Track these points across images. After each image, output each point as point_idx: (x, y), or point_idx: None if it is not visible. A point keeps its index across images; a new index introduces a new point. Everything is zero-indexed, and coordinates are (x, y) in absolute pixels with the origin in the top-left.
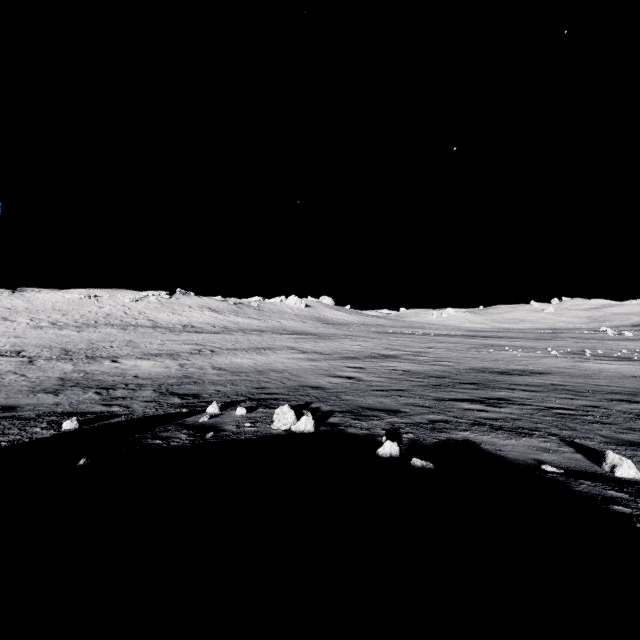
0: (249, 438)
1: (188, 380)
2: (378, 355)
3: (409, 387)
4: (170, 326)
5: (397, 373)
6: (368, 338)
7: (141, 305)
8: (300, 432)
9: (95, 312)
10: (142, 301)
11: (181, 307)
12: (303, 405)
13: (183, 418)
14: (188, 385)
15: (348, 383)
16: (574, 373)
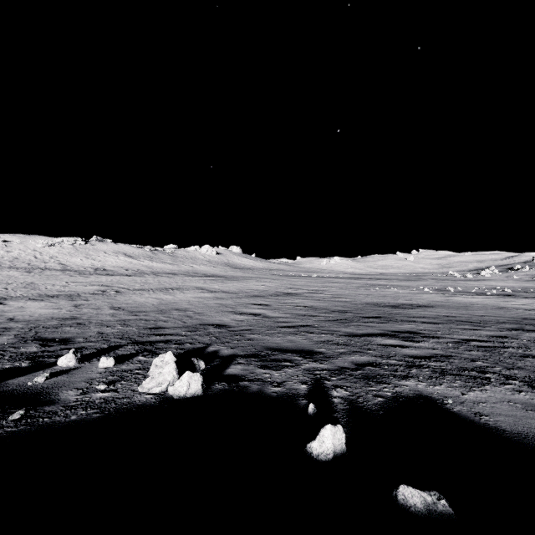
0: (85, 418)
1: (72, 321)
2: (281, 293)
3: (316, 322)
4: (81, 269)
5: (301, 309)
6: (271, 279)
7: (54, 250)
8: (179, 397)
9: (1, 256)
10: (55, 246)
11: (96, 252)
12: (198, 348)
13: (7, 379)
14: (68, 327)
15: (254, 320)
16: (452, 306)
